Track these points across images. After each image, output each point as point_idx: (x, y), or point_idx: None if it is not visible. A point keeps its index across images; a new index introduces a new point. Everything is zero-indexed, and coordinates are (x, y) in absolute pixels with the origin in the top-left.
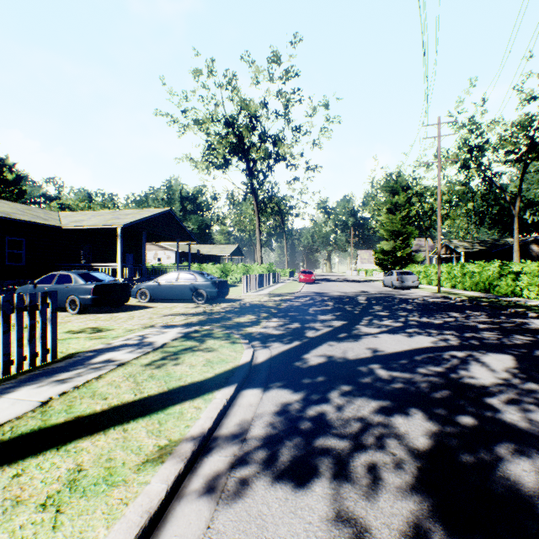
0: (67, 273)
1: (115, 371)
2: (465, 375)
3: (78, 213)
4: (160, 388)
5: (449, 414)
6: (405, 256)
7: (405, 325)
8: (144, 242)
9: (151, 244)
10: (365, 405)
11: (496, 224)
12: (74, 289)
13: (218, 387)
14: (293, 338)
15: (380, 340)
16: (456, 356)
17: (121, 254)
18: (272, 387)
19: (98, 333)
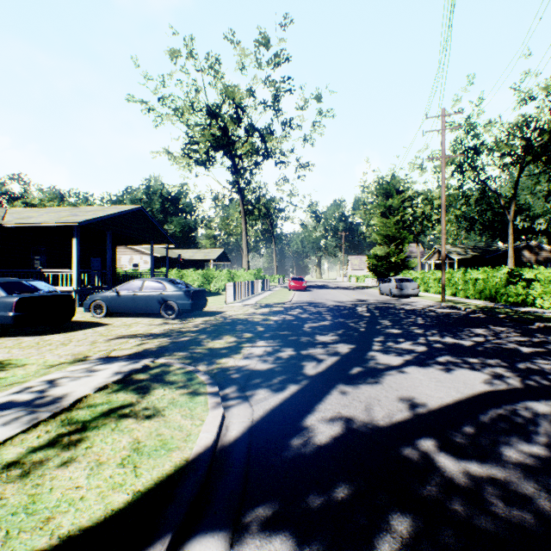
0: None
1: None
2: None
3: (31, 209)
4: None
5: None
6: (399, 262)
7: (431, 350)
8: (108, 244)
9: (125, 248)
10: None
11: (486, 230)
12: None
13: None
14: (287, 379)
15: (411, 380)
16: (541, 414)
17: (78, 258)
18: (249, 529)
19: None
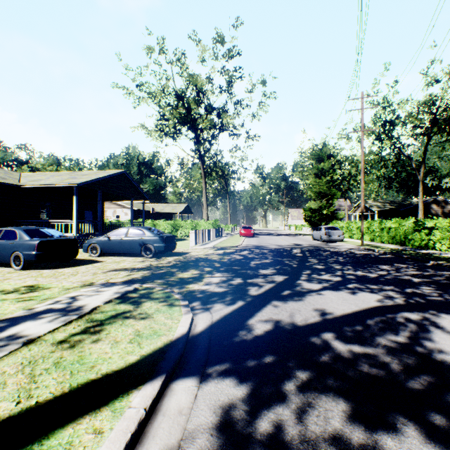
0: (13, 229)
1: (14, 355)
2: (433, 347)
3: (39, 173)
4: (59, 387)
5: (449, 425)
6: (329, 214)
7: (344, 280)
8: (99, 201)
9: (110, 203)
10: (332, 408)
11: (402, 187)
12: (18, 245)
13: (139, 383)
14: (236, 298)
15: (325, 299)
16: (411, 319)
17: (76, 211)
18: (211, 375)
19: (29, 294)
